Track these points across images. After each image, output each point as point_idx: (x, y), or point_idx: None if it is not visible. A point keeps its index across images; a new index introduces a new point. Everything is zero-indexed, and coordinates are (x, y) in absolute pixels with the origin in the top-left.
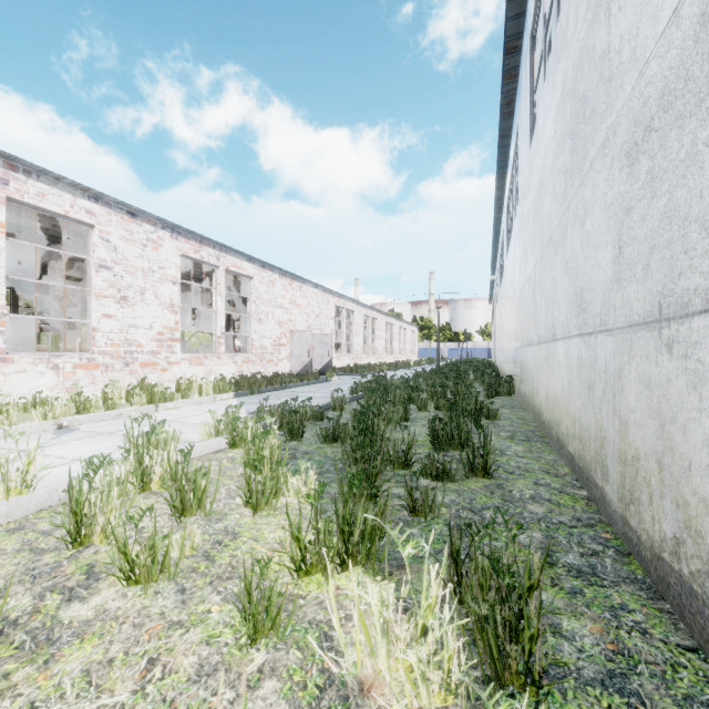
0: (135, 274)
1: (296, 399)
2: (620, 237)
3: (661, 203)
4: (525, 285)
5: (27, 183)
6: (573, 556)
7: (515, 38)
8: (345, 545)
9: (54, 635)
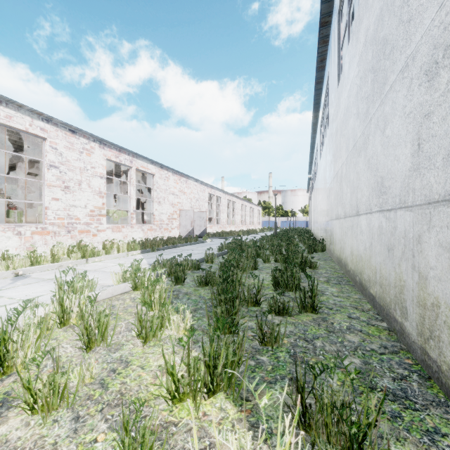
0: (75, 171)
1: (181, 255)
2: (420, 136)
3: None
4: (334, 179)
5: None
6: (387, 381)
7: (327, 15)
8: (210, 377)
9: None
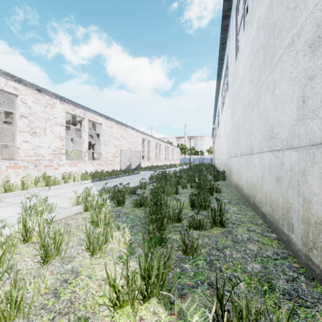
0: (41, 120)
1: (121, 184)
2: (304, 94)
3: None
4: (232, 128)
5: None
6: (282, 282)
7: (227, 10)
8: (145, 286)
9: None
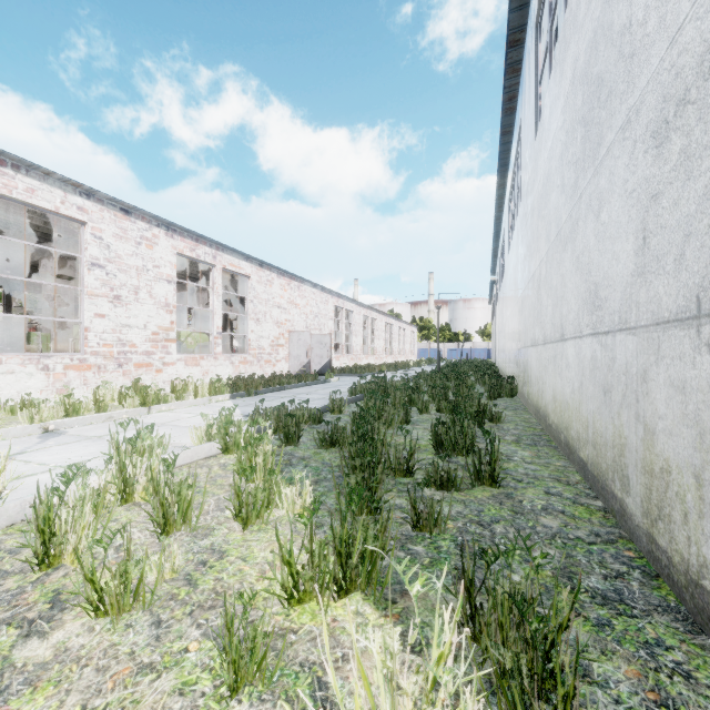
0: (129, 272)
1: (293, 401)
2: (645, 226)
3: (700, 183)
4: (529, 283)
5: (15, 178)
6: (595, 579)
7: (518, 30)
8: (342, 569)
9: (3, 682)
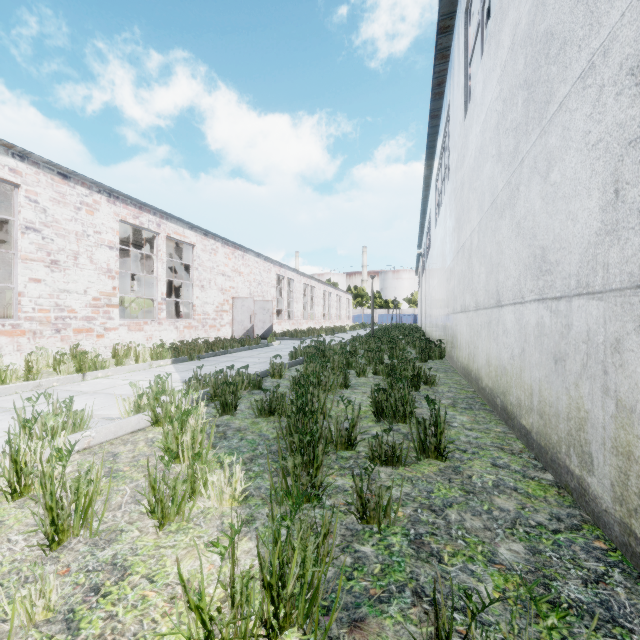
0: (68, 237)
1: (232, 367)
2: (618, 177)
3: None
4: (458, 253)
5: None
6: (575, 586)
7: (448, 17)
8: (273, 605)
9: None
